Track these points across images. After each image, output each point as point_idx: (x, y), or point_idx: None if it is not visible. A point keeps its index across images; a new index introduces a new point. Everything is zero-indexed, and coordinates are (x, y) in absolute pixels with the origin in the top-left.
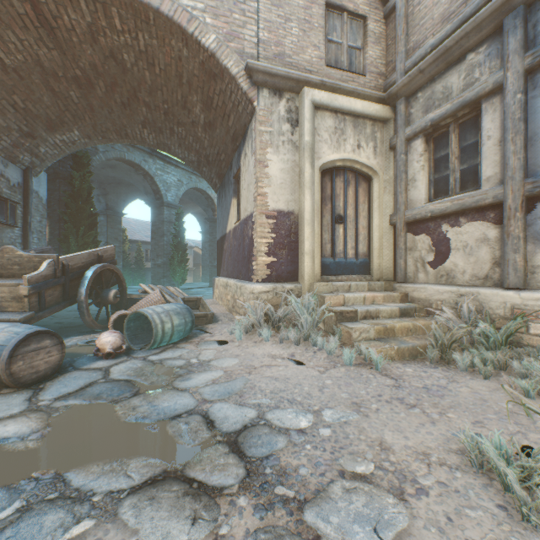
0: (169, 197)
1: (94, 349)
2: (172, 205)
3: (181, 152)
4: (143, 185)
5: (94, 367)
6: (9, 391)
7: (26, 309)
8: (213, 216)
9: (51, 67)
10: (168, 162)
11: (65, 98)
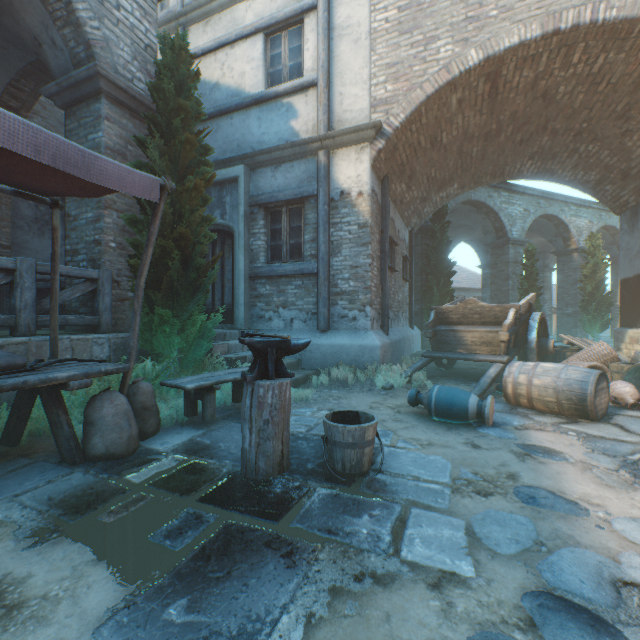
0: (513, 232)
1: (610, 397)
2: (517, 241)
3: (571, 174)
4: (482, 224)
5: (634, 415)
6: (586, 421)
7: (499, 352)
8: (564, 247)
9: (471, 132)
10: (512, 191)
11: (465, 156)
